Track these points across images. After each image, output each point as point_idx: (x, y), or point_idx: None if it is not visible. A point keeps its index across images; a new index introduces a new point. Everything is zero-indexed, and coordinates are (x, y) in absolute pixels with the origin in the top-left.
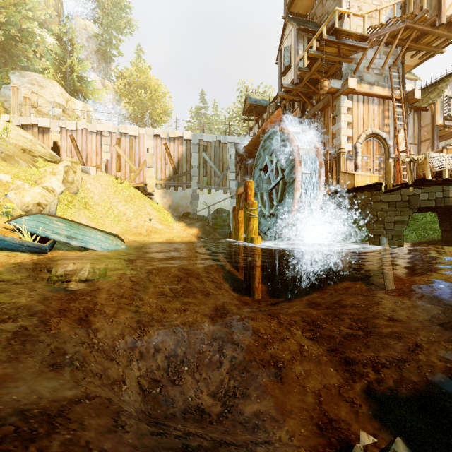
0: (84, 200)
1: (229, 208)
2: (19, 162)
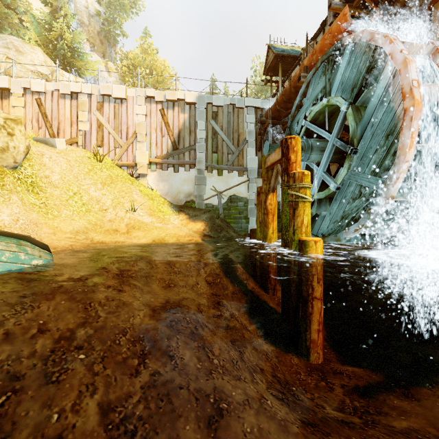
0: (31, 180)
1: (246, 195)
2: None
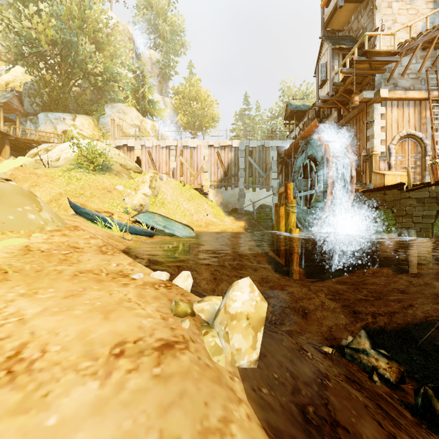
0: (161, 201)
1: (271, 204)
2: (123, 176)
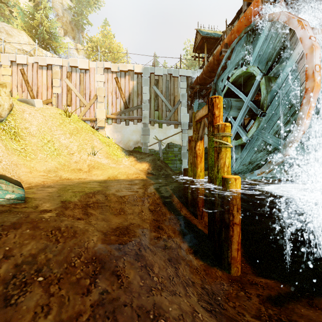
0: (13, 131)
1: (180, 143)
2: None
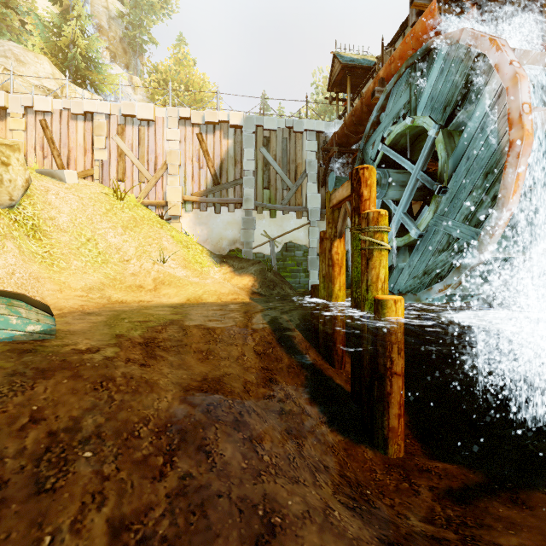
0: (31, 222)
1: (306, 242)
2: None
